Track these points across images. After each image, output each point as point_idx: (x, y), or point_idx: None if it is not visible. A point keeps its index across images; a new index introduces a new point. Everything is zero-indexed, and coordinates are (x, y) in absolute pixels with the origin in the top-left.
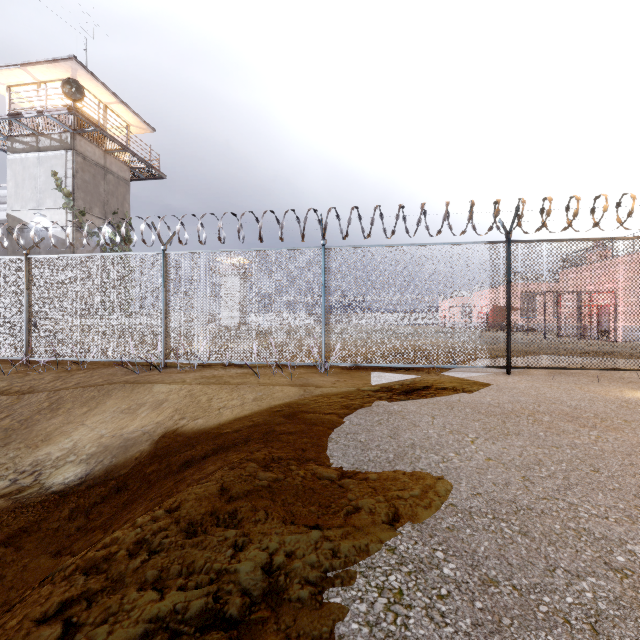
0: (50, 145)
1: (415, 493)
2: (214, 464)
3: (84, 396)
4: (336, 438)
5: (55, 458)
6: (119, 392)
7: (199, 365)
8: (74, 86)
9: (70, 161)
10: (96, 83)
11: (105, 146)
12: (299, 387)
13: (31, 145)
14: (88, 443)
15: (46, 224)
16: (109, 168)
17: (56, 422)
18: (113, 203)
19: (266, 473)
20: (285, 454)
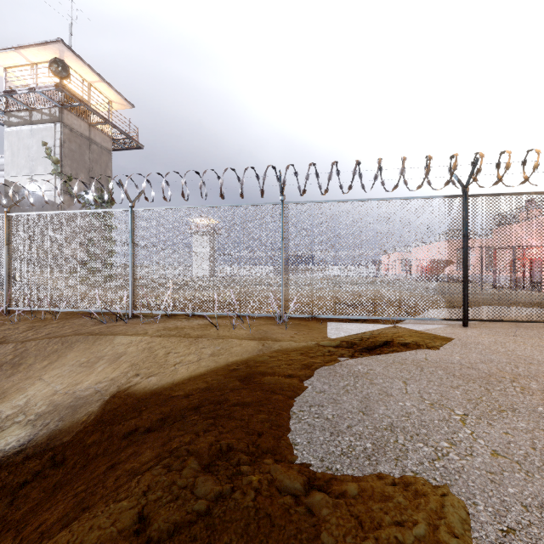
0: (41, 119)
1: (420, 532)
2: (152, 448)
3: (47, 348)
4: (298, 412)
5: (4, 417)
6: (81, 344)
7: (165, 315)
8: (60, 65)
9: (58, 132)
10: (81, 64)
11: (89, 119)
12: (258, 341)
13: (25, 119)
14: (40, 400)
15: (38, 188)
16: (93, 139)
17: (14, 376)
18: (97, 170)
19: (207, 482)
20: (236, 442)
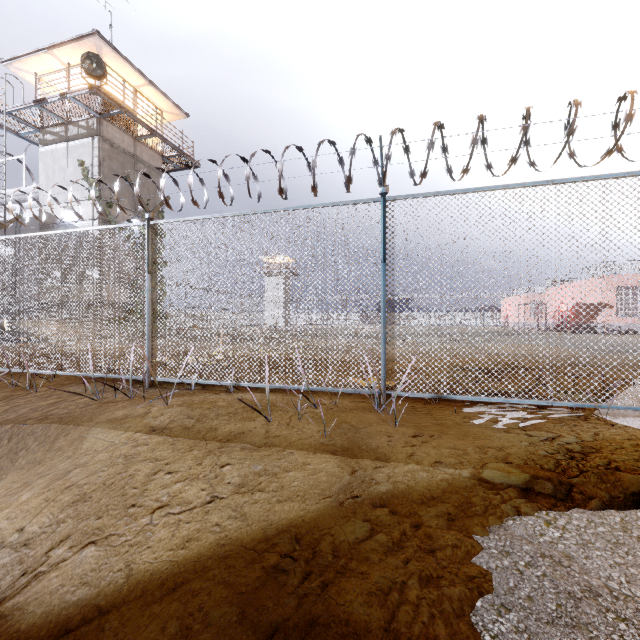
0: (78, 133)
1: None
2: None
3: None
4: None
5: None
6: (33, 443)
7: (200, 384)
8: (95, 62)
9: (96, 148)
10: (123, 62)
11: (134, 132)
12: (341, 459)
13: (60, 135)
14: None
15: (74, 218)
16: (139, 157)
17: None
18: (144, 194)
19: None
20: None
